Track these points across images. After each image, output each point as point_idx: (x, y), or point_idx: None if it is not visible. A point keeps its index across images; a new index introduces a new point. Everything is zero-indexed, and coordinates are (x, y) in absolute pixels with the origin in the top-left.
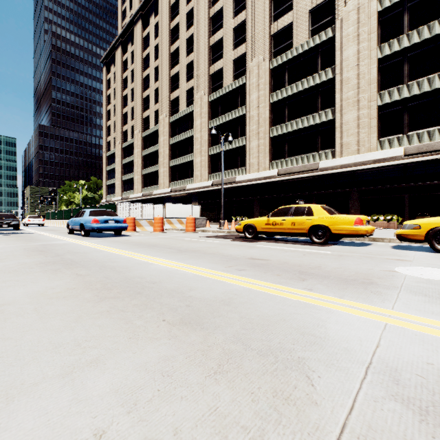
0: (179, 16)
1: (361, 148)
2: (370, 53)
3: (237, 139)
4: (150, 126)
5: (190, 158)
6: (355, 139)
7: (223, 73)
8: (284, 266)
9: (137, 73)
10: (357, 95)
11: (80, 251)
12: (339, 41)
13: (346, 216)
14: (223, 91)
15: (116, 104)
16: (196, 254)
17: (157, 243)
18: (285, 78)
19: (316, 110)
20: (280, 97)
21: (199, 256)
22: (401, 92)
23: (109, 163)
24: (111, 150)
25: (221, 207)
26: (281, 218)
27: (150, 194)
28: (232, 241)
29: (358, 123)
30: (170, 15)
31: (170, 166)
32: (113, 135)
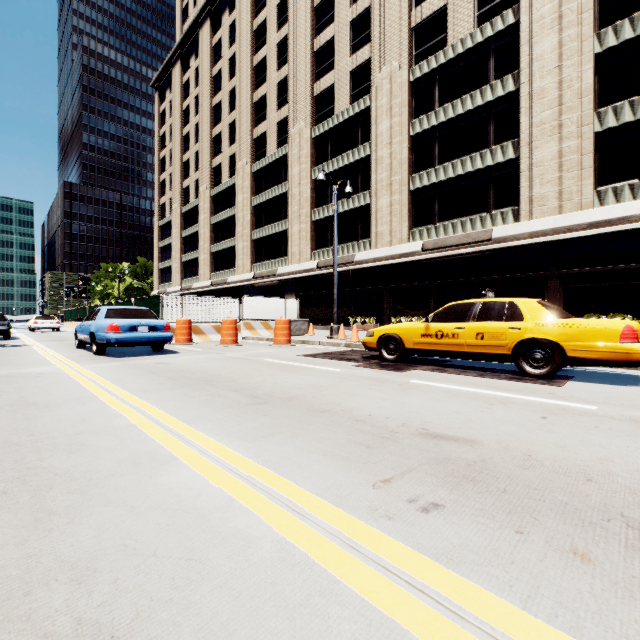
0: (266, 10)
1: (565, 203)
2: (581, 45)
3: (356, 196)
4: (223, 179)
5: (282, 226)
6: (555, 190)
7: (335, 92)
8: (544, 480)
9: (203, 99)
10: (559, 116)
11: (39, 401)
12: (527, 29)
13: (598, 323)
14: (335, 120)
15: (173, 148)
16: (291, 411)
17: (215, 374)
18: (434, 96)
19: (486, 144)
20: (427, 126)
21: (297, 423)
22: (636, 108)
23: (163, 236)
24: (166, 216)
25: (334, 302)
26: (454, 325)
27: (222, 282)
28: (358, 368)
29: (560, 162)
30: (253, 9)
31: (253, 240)
32: (168, 195)
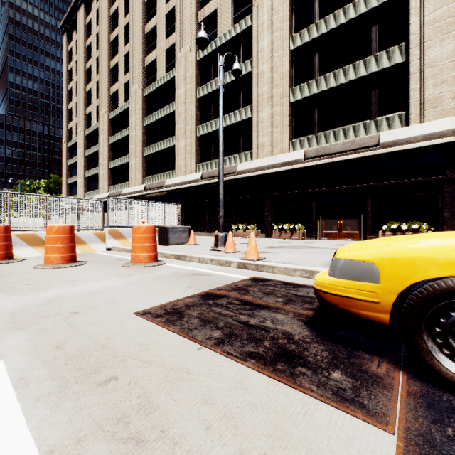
0: None
1: None
2: None
3: (238, 111)
4: (119, 103)
5: (170, 143)
6: (451, 90)
7: (218, 17)
8: None
9: (102, 35)
10: None
11: None
12: None
13: None
14: (218, 42)
15: (78, 80)
16: None
17: None
18: (315, 10)
19: (369, 52)
20: (307, 38)
21: None
22: None
23: (71, 156)
24: (73, 139)
25: (219, 203)
26: None
27: (118, 193)
28: None
29: None
30: None
31: (145, 156)
32: (75, 120)
